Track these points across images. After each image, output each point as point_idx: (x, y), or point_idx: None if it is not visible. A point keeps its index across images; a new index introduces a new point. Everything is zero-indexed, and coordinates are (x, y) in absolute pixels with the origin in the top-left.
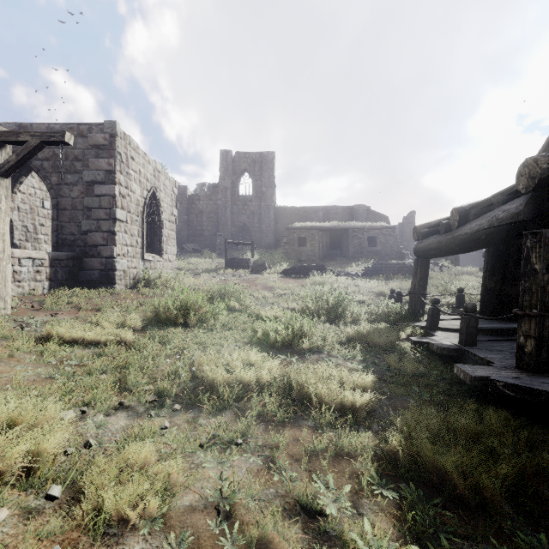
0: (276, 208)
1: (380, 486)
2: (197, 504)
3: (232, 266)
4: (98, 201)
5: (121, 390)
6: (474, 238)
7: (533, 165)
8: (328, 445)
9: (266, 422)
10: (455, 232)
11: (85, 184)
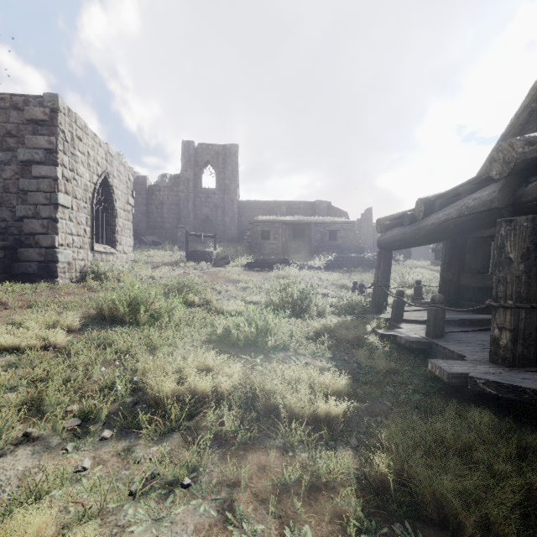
0: (240, 202)
1: (370, 533)
2: None
3: (194, 259)
4: (36, 183)
5: (28, 416)
6: (442, 228)
7: (509, 150)
8: (301, 473)
9: (224, 446)
10: (421, 222)
11: (20, 163)
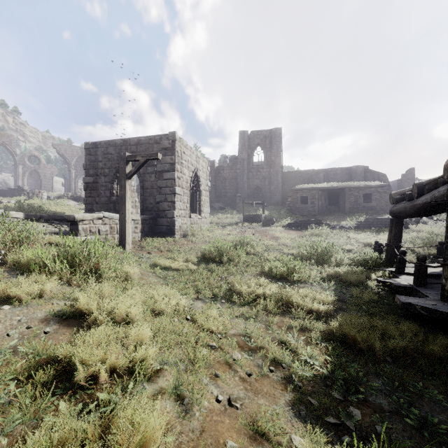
0: (283, 173)
1: (321, 342)
2: (236, 334)
3: (248, 220)
4: (165, 182)
5: (197, 291)
6: (424, 208)
7: None
8: (299, 325)
9: (267, 313)
10: (415, 201)
11: (158, 172)
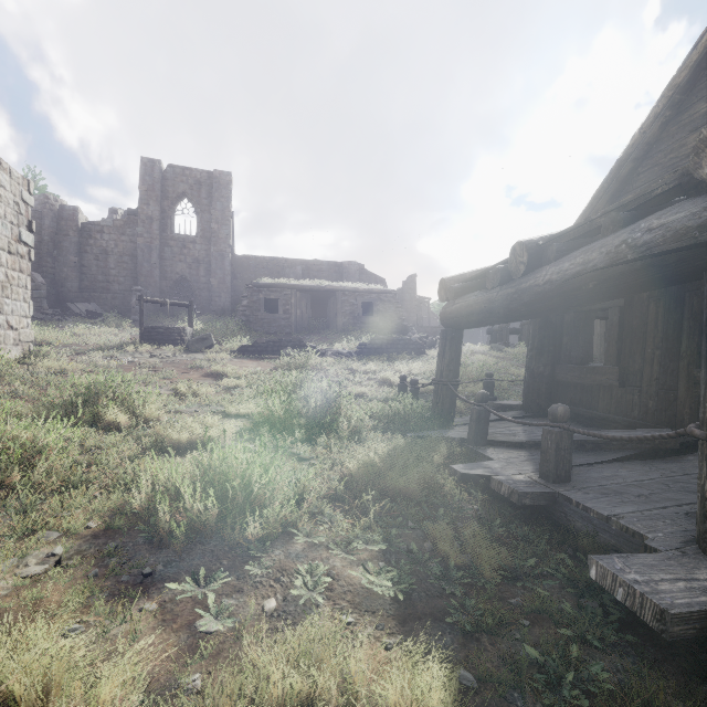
0: (234, 257)
1: None
2: None
3: (154, 340)
4: None
5: None
6: (569, 289)
7: None
8: None
9: None
10: (522, 281)
11: None
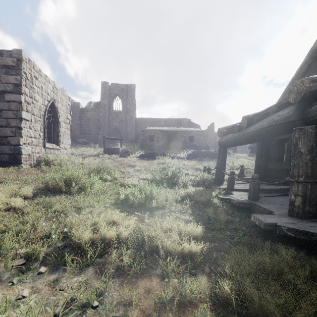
0: (136, 118)
1: None
2: None
3: (108, 152)
4: (7, 105)
5: None
6: (258, 134)
7: (300, 85)
8: (173, 293)
9: (122, 275)
10: (245, 130)
11: None
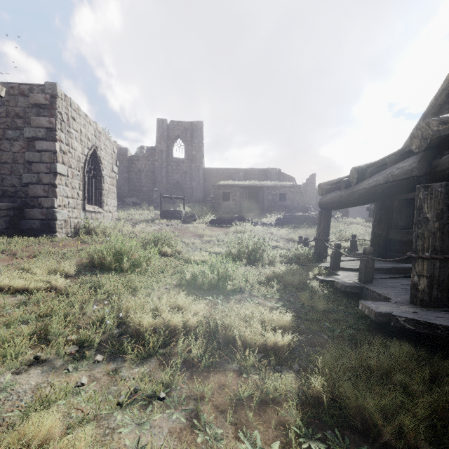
0: (205, 169)
1: (307, 437)
2: None
3: (167, 217)
4: (39, 155)
5: (37, 343)
6: (371, 192)
7: (426, 128)
8: (253, 391)
9: (191, 368)
10: (355, 187)
11: (26, 139)
